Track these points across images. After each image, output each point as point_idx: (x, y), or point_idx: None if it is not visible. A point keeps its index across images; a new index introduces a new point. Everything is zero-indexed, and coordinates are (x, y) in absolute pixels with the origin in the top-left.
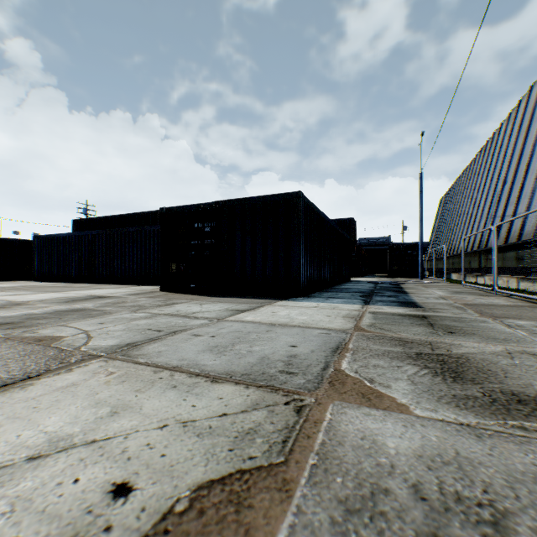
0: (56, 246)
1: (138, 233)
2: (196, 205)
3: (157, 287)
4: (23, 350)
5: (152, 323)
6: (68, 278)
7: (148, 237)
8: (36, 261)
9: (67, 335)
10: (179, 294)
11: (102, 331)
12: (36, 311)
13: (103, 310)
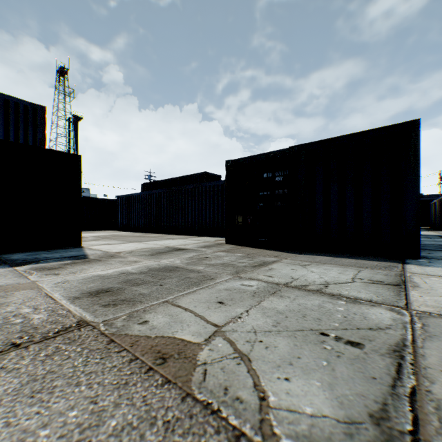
0: (132, 203)
1: (195, 190)
2: (265, 154)
3: (216, 238)
4: (145, 411)
5: (299, 310)
6: (141, 229)
7: (204, 193)
8: (119, 215)
9: (194, 338)
10: (249, 247)
11: (242, 328)
12: (129, 268)
13: (196, 270)
